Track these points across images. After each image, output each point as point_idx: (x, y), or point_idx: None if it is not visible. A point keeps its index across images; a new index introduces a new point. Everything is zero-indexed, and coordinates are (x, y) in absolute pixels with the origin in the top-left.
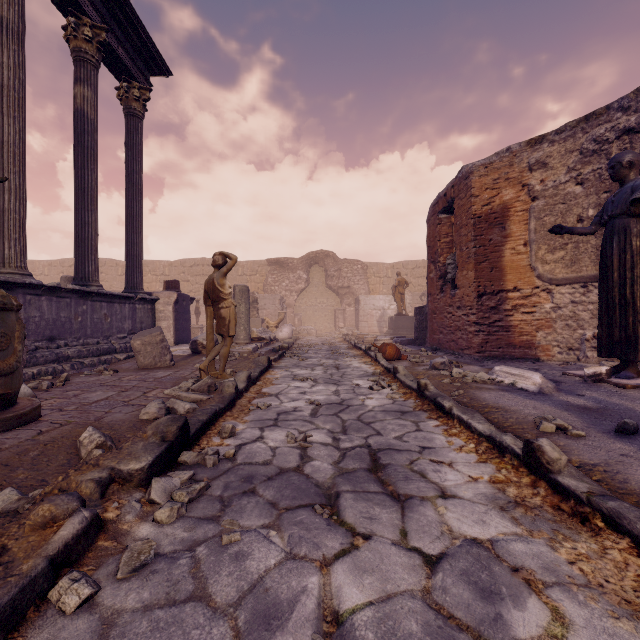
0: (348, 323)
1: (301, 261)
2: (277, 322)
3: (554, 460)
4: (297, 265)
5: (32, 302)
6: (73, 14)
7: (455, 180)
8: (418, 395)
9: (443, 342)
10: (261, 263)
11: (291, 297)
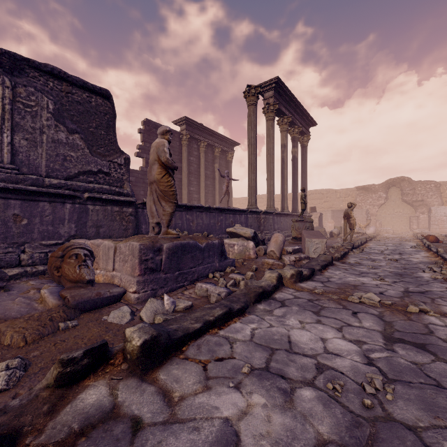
0: (421, 226)
1: (381, 186)
2: (365, 225)
3: (439, 251)
4: (378, 189)
5: (289, 219)
6: (293, 127)
7: None
8: (428, 249)
9: None
10: (352, 189)
11: (373, 209)
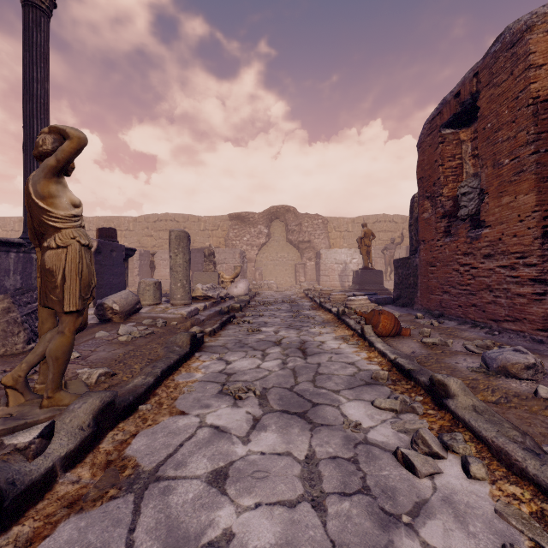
0: (309, 277)
1: (262, 216)
2: (233, 276)
3: None
4: (258, 220)
5: None
6: None
7: (482, 61)
8: None
9: (450, 306)
10: (223, 218)
11: (252, 251)
